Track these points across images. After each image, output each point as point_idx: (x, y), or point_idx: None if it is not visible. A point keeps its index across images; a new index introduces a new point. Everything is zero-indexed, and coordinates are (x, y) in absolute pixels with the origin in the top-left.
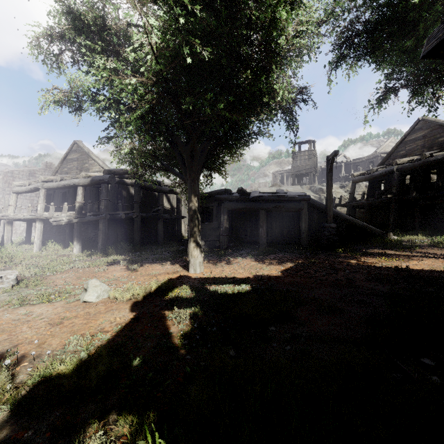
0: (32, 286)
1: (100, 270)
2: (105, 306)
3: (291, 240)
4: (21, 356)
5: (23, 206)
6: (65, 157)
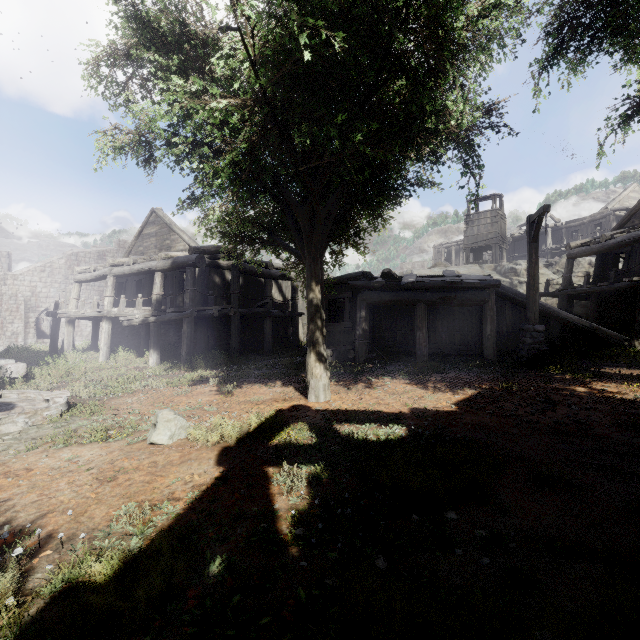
0: (87, 414)
1: (182, 393)
2: (180, 453)
3: (467, 350)
4: (47, 536)
5: (91, 299)
6: (140, 232)
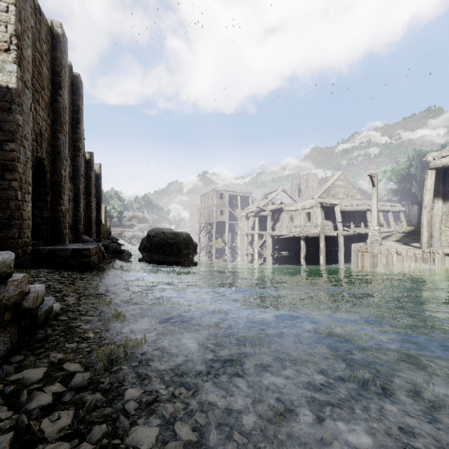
0: None
1: None
2: None
3: None
4: None
5: None
6: None
